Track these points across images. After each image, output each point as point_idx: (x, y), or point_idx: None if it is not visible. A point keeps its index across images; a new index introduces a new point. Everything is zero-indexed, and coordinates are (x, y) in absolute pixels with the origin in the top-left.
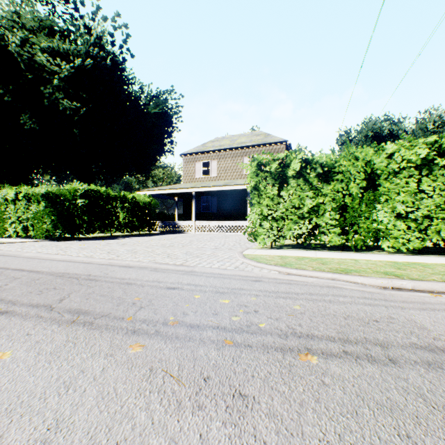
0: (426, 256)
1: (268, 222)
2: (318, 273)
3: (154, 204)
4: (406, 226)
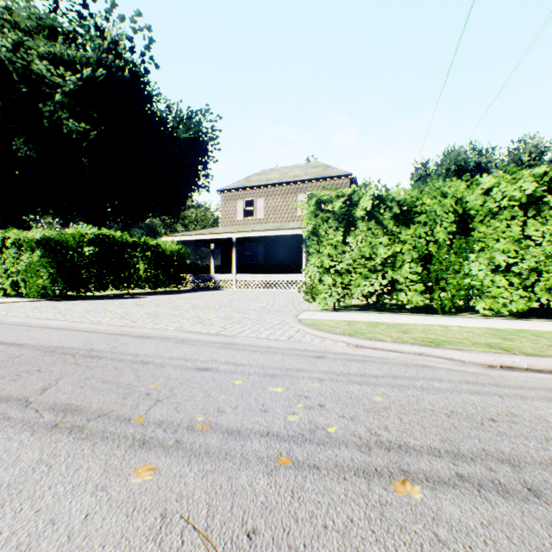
0: (533, 320)
1: (330, 276)
2: (401, 346)
3: (184, 253)
4: (507, 282)
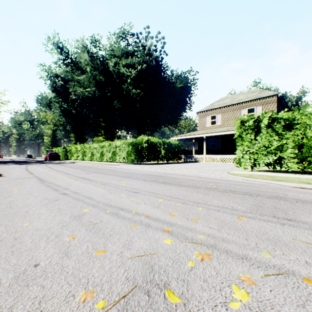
0: None
1: (247, 155)
2: (262, 180)
3: (180, 144)
4: None
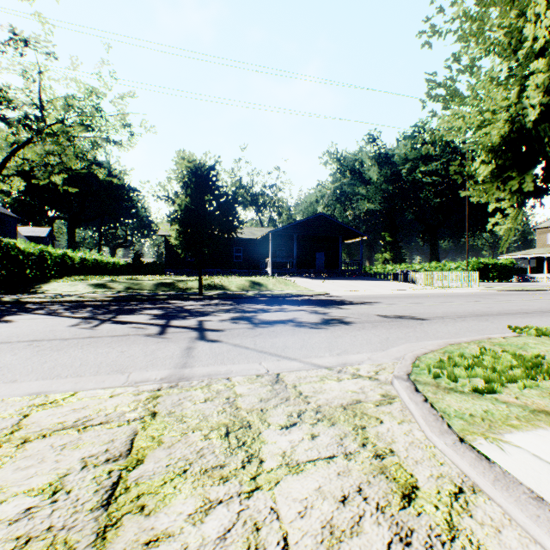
0: None
1: None
2: None
3: (511, 264)
4: None
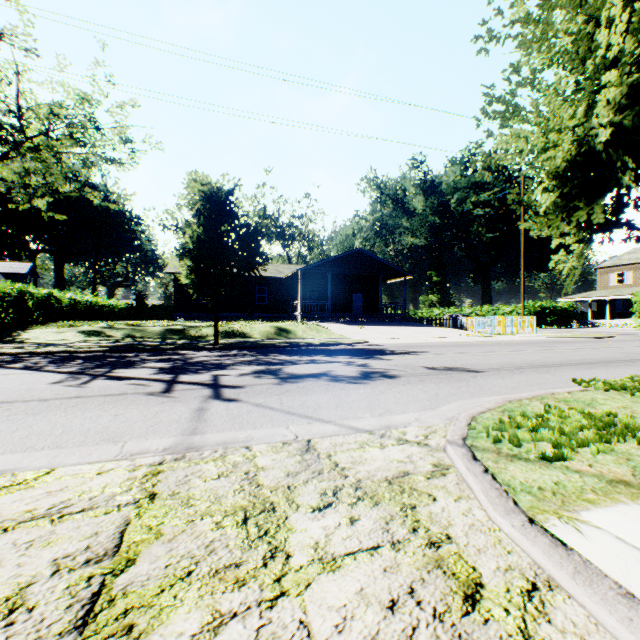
0: None
1: None
2: (637, 331)
3: (571, 308)
4: None
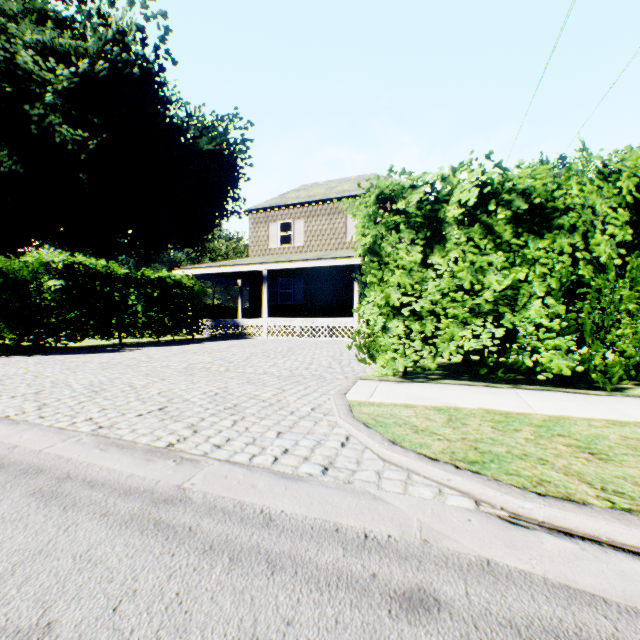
0: None
1: (400, 321)
2: None
3: (200, 290)
4: None
